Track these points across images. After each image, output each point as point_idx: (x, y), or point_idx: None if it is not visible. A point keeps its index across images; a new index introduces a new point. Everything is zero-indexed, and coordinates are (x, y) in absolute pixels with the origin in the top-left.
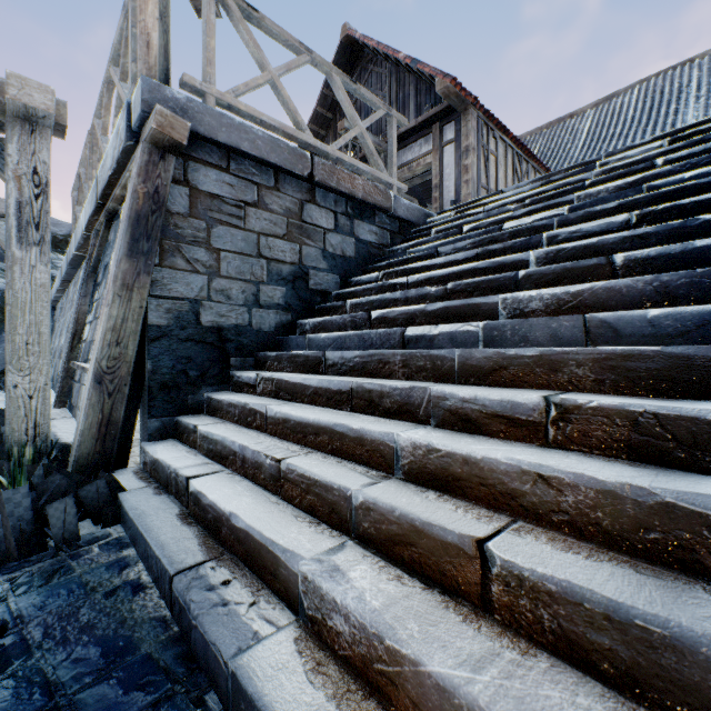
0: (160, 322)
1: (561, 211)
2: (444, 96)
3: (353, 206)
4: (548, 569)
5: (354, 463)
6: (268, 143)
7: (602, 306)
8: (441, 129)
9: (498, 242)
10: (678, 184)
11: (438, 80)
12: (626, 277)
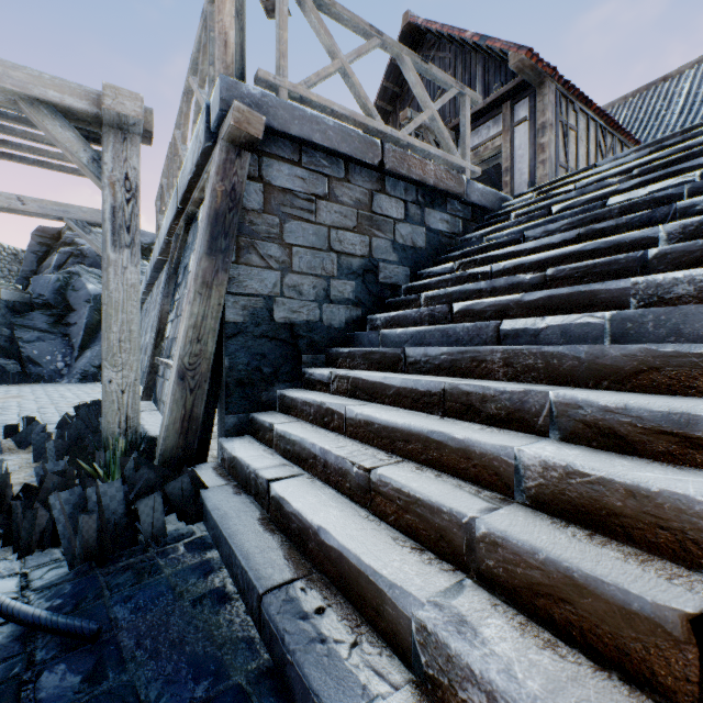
0: (236, 319)
1: (690, 177)
2: (518, 70)
3: (424, 193)
4: None
5: (457, 479)
6: (338, 133)
7: None
8: (512, 108)
9: (603, 220)
10: None
11: (510, 54)
12: None
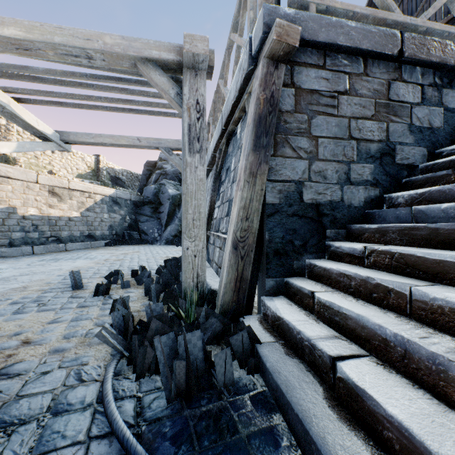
0: (273, 201)
1: None
2: None
3: (441, 75)
4: None
5: None
6: (359, 32)
7: None
8: None
9: None
10: None
11: None
12: None
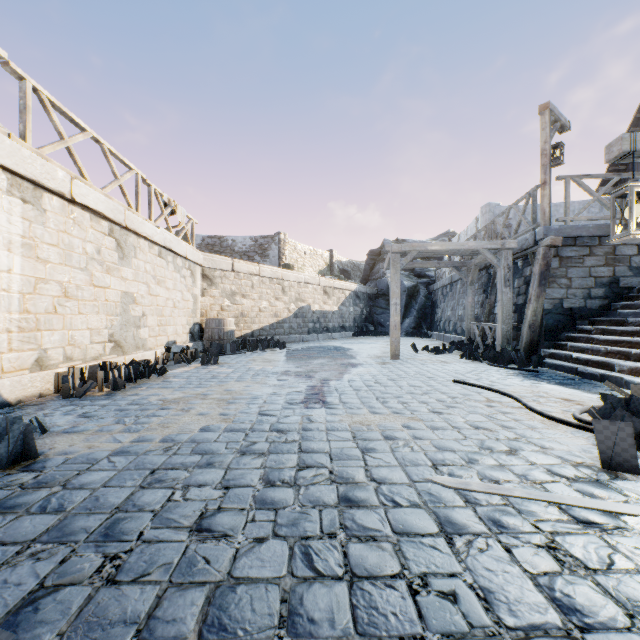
0: (547, 308)
1: None
2: None
3: None
4: None
5: (634, 349)
6: (594, 228)
7: None
8: None
9: None
10: None
11: None
12: None
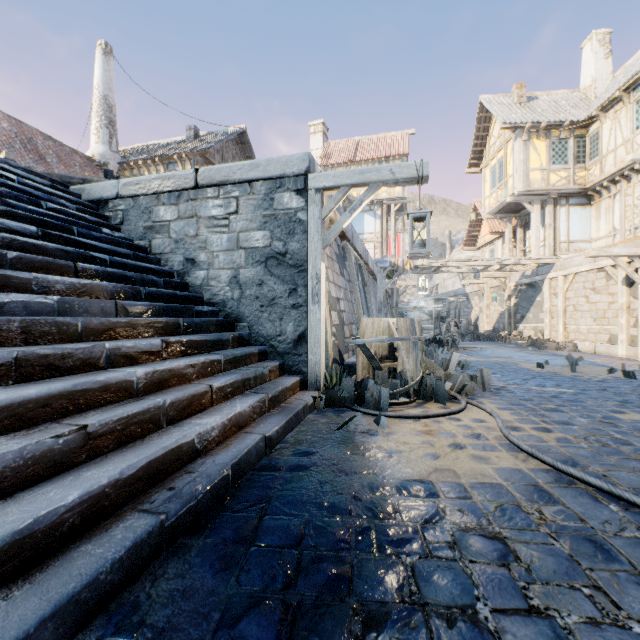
0: None
1: None
2: None
3: None
4: (222, 381)
5: (104, 406)
6: None
7: (97, 294)
8: None
9: None
10: (25, 210)
11: None
12: (82, 277)
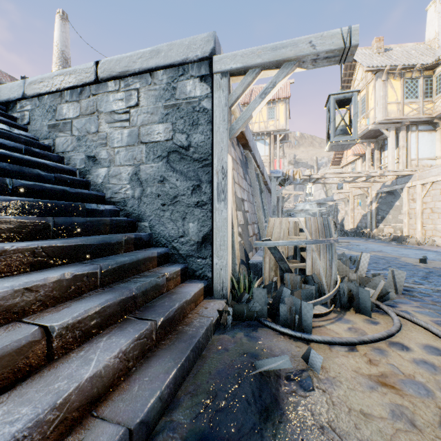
0: None
1: None
2: None
3: None
4: (77, 312)
5: None
6: None
7: None
8: None
9: None
10: None
11: None
12: None
